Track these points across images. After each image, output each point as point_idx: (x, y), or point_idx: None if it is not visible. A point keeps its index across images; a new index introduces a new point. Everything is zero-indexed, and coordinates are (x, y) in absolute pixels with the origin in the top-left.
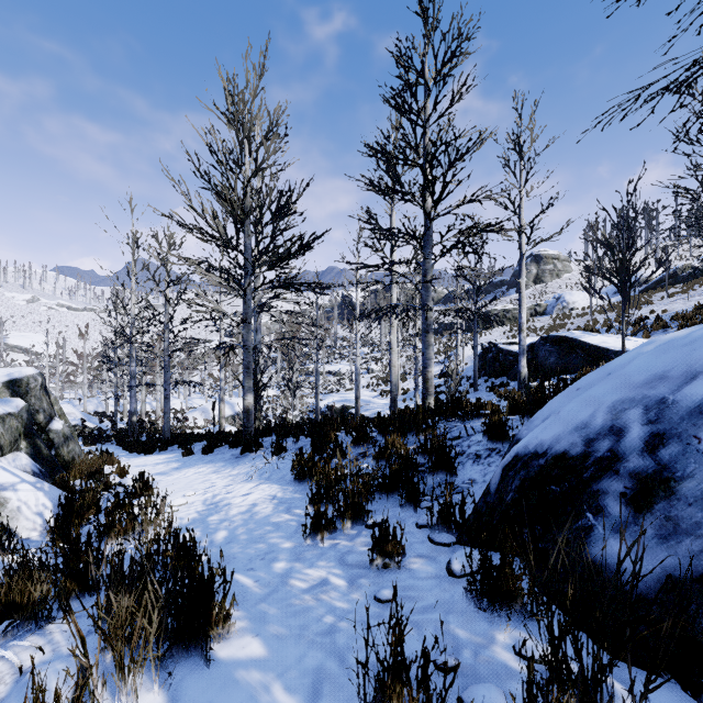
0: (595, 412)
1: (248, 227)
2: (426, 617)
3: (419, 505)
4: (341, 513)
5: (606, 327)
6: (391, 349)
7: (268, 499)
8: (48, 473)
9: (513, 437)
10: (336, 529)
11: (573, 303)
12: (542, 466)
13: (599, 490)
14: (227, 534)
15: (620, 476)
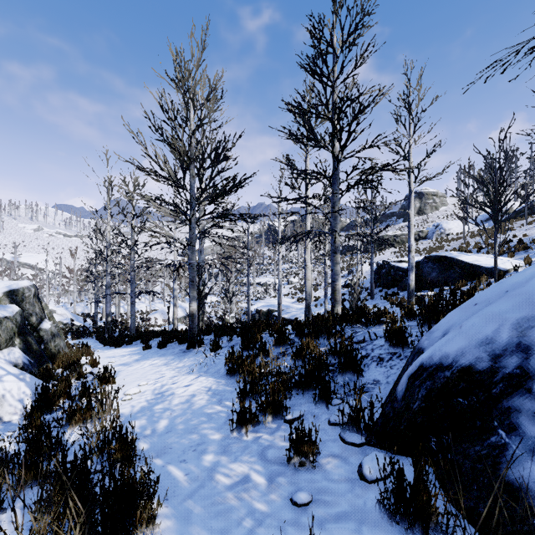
0: (500, 328)
1: (193, 170)
2: (341, 527)
3: (330, 403)
4: (262, 409)
5: (477, 249)
6: (306, 266)
7: (204, 390)
8: (37, 364)
9: (412, 343)
10: (259, 423)
11: (449, 230)
12: (448, 378)
13: (510, 407)
14: (168, 423)
15: (533, 394)
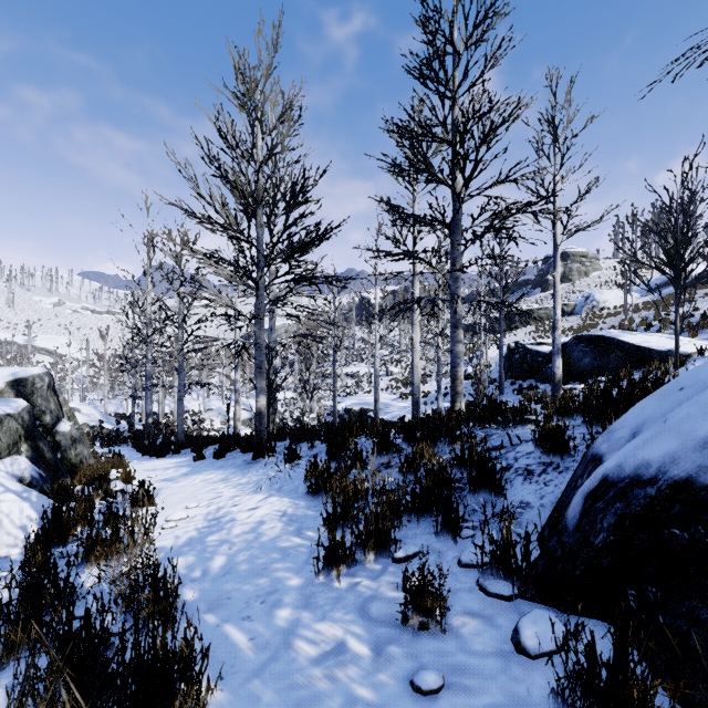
0: None
1: (261, 217)
2: None
3: (459, 534)
4: (361, 543)
5: (644, 326)
6: (413, 349)
7: (277, 515)
8: (50, 478)
9: (575, 449)
10: (356, 562)
11: (604, 302)
12: (652, 497)
13: None
14: (226, 561)
15: None
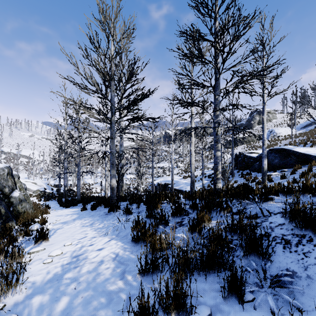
0: None
1: (113, 86)
2: None
3: (242, 299)
4: (164, 310)
5: (303, 144)
6: (191, 155)
7: (112, 256)
8: (2, 222)
9: None
10: None
11: (279, 133)
12: None
13: None
14: (67, 304)
15: None
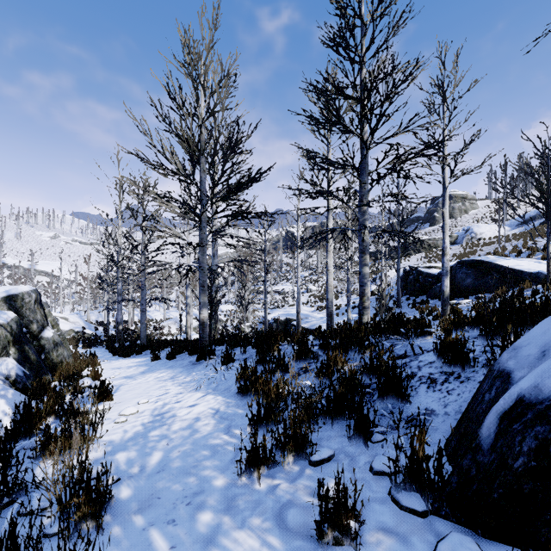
0: None
1: (203, 164)
2: None
3: (369, 439)
4: (280, 447)
5: (515, 253)
6: (328, 271)
7: (211, 413)
8: (33, 376)
9: (475, 361)
10: (276, 464)
11: (481, 234)
12: None
13: None
14: (162, 457)
15: None
